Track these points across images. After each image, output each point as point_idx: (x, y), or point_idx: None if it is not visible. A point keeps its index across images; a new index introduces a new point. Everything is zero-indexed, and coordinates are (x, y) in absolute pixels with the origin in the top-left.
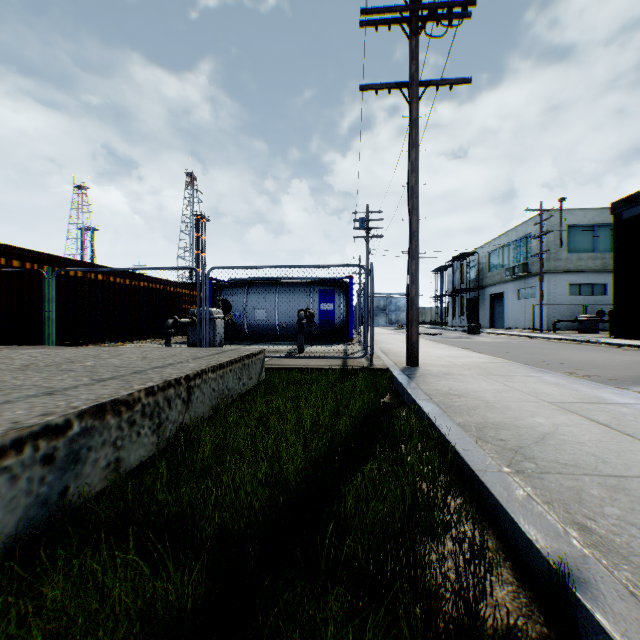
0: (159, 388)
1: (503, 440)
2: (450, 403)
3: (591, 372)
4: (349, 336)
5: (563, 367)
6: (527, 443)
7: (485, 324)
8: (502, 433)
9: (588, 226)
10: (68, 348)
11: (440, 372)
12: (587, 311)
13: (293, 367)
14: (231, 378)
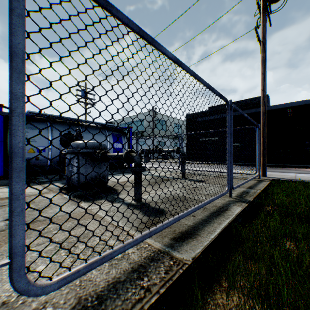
0: None
1: None
2: None
3: None
4: (130, 165)
5: None
6: None
7: None
8: None
9: (161, 120)
10: None
11: (287, 177)
12: None
13: (265, 186)
14: None
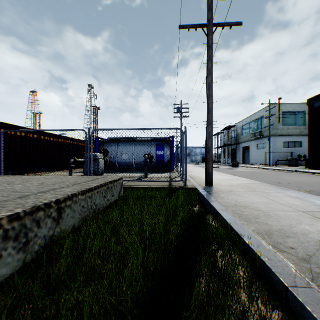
0: (26, 213)
1: (292, 248)
2: (240, 213)
3: (307, 188)
4: (172, 168)
5: (290, 185)
6: (311, 251)
7: (240, 162)
8: (287, 240)
9: (292, 112)
10: (2, 176)
11: (226, 190)
12: (292, 155)
13: (140, 187)
14: (98, 197)
